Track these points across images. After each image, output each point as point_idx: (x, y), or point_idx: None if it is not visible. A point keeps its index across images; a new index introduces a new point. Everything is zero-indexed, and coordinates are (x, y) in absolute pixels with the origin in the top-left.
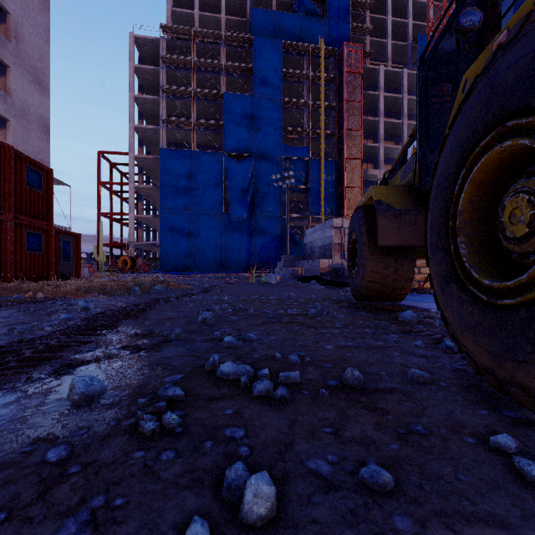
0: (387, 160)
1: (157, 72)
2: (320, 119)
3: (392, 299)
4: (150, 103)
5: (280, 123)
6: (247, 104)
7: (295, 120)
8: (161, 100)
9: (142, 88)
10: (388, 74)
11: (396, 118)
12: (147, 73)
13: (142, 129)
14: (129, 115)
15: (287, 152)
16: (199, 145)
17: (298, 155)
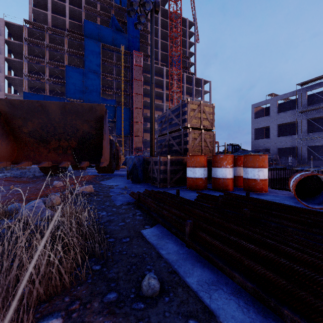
0: (158, 109)
1: (21, 45)
2: (121, 86)
3: (81, 169)
4: (16, 62)
5: (99, 86)
6: (80, 73)
7: (110, 84)
8: (24, 63)
9: (10, 51)
10: (157, 68)
11: (163, 89)
12: (14, 44)
13: (10, 77)
14: (1, 69)
15: (104, 101)
16: (51, 90)
17: (109, 103)
